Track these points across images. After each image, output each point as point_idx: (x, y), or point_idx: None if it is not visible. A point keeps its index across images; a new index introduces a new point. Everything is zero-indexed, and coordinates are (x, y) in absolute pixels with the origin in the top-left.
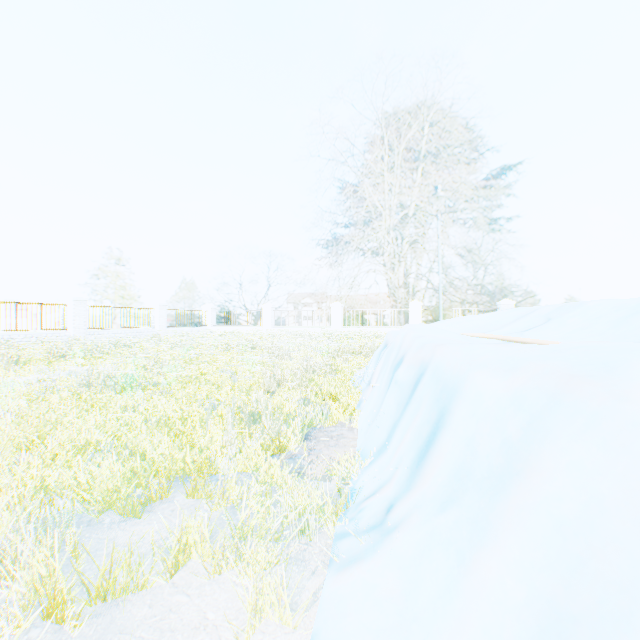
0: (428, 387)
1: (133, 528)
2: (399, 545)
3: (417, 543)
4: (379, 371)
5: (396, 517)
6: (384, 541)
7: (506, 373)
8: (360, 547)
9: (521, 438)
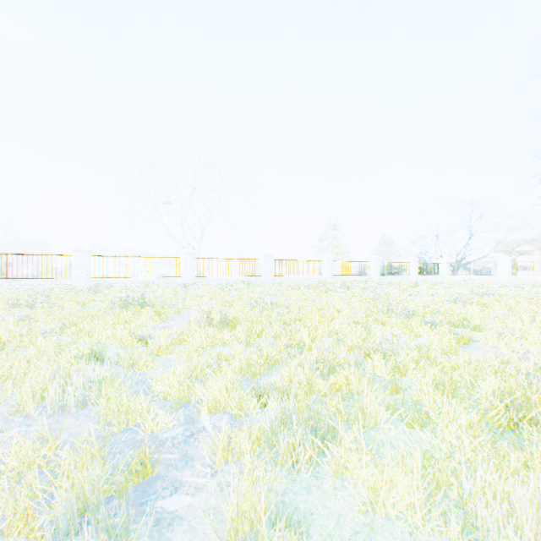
0: None
1: None
2: None
3: None
4: None
5: None
6: None
7: None
8: None
9: None
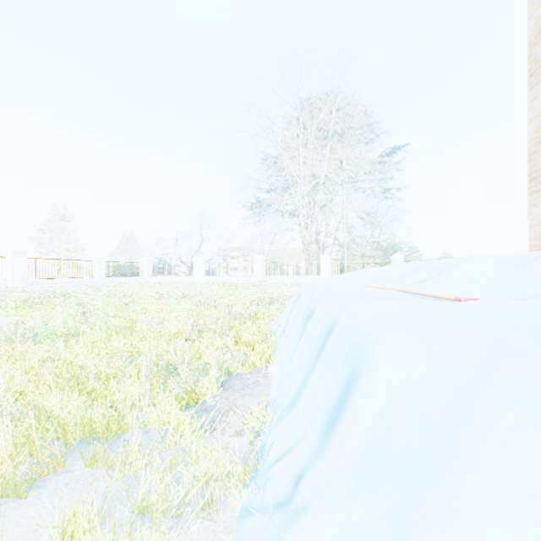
0: (338, 344)
1: (13, 512)
2: (308, 535)
3: (328, 537)
4: (292, 320)
5: (305, 494)
6: (291, 527)
7: (420, 335)
8: (265, 533)
9: (445, 417)
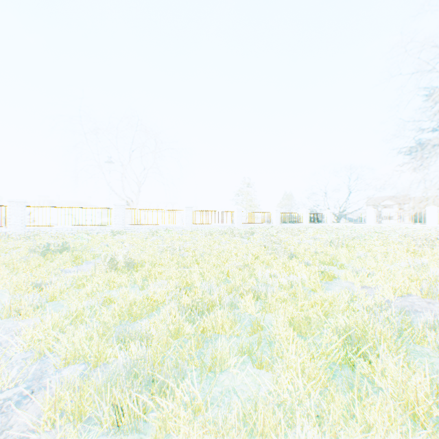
0: None
1: None
2: None
3: None
4: None
5: None
6: None
7: None
8: None
9: None
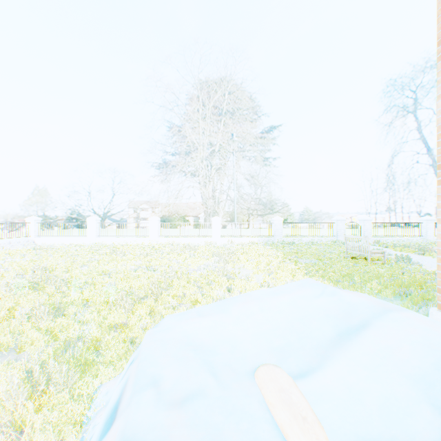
0: None
1: None
2: None
3: None
4: None
5: None
6: None
7: None
8: None
9: None
